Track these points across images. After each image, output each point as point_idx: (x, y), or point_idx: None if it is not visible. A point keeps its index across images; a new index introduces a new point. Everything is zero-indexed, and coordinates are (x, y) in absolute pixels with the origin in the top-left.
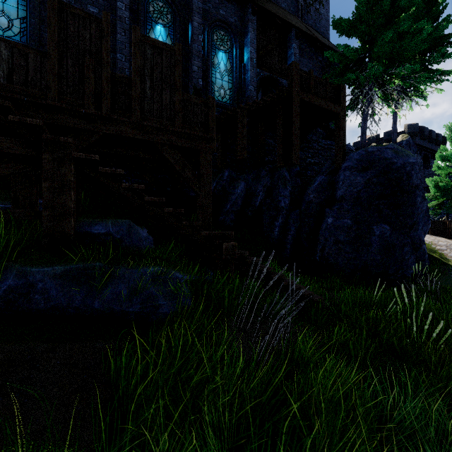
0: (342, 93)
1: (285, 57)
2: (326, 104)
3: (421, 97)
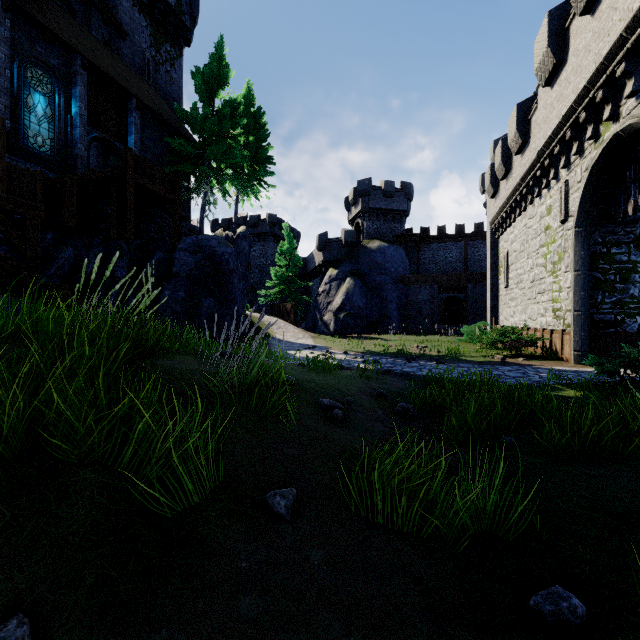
0: (179, 184)
1: (125, 122)
2: (162, 190)
3: (257, 198)
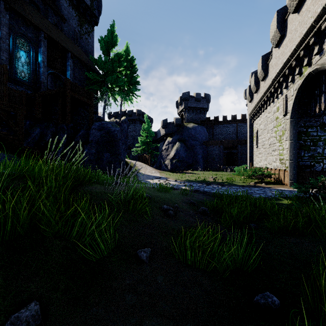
0: (92, 96)
1: (65, 65)
2: (84, 99)
3: (131, 102)
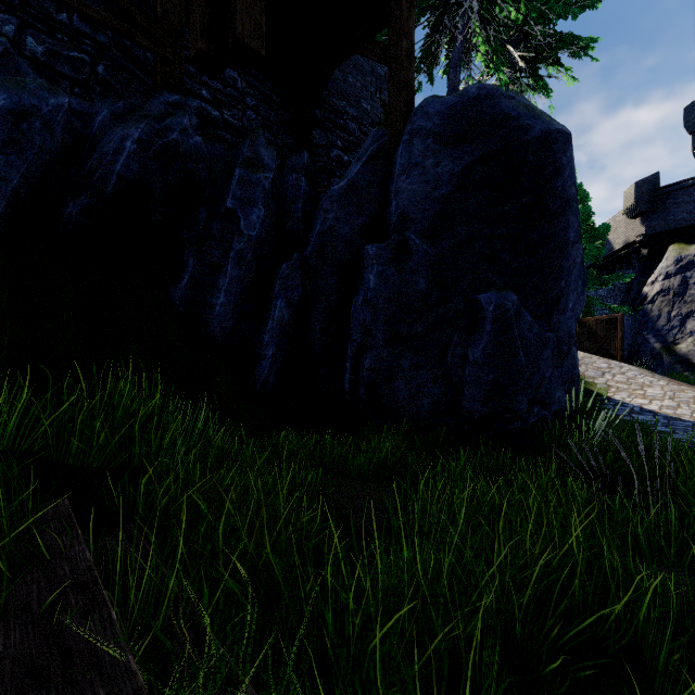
0: None
1: None
2: None
3: (542, 89)
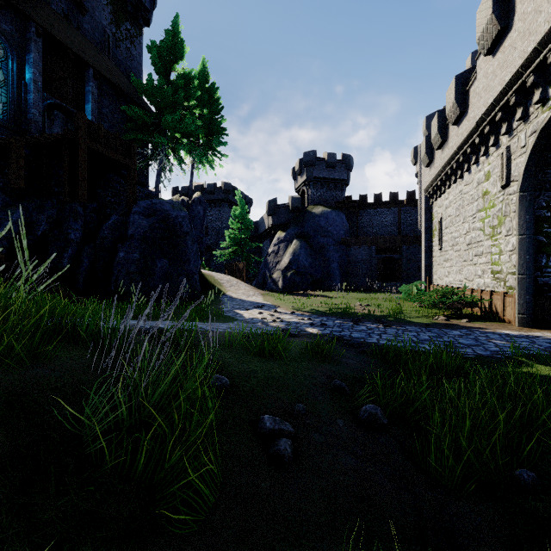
0: (133, 150)
1: (82, 91)
2: (117, 156)
3: (211, 166)
